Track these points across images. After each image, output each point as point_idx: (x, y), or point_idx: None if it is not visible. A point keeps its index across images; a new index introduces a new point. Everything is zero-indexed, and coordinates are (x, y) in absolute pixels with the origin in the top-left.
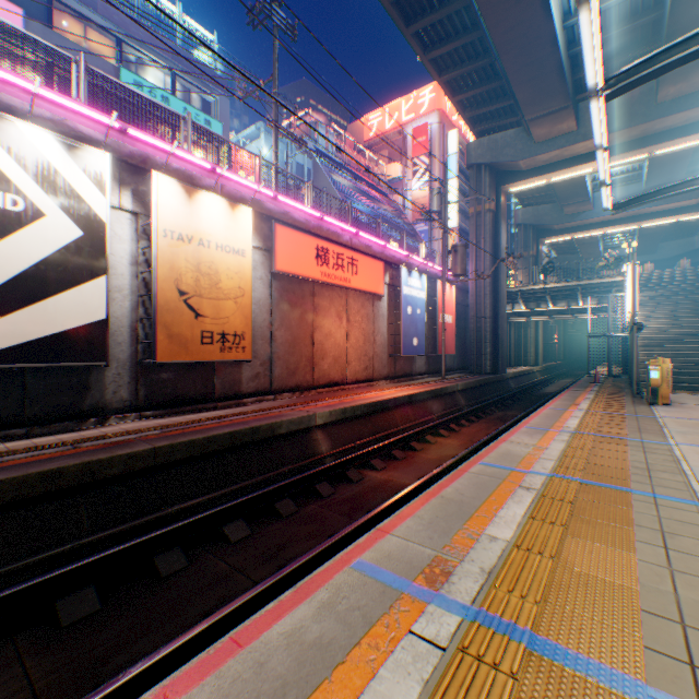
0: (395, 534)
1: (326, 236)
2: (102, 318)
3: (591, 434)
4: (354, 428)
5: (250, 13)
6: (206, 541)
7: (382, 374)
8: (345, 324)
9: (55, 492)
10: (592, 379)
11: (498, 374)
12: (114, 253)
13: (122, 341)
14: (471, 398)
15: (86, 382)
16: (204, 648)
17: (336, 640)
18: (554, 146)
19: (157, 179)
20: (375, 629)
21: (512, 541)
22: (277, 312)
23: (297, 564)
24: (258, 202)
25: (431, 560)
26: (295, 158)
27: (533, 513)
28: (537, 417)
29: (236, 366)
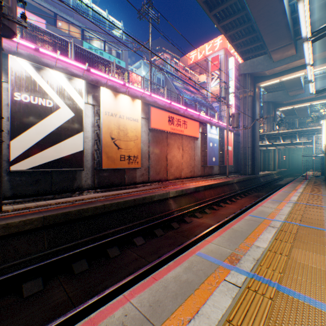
0: (213, 243)
1: (172, 111)
2: (81, 150)
3: (304, 203)
4: (186, 199)
5: (138, 13)
6: (126, 244)
7: (198, 174)
8: (181, 151)
9: (67, 221)
10: (304, 177)
11: (254, 174)
12: (85, 122)
13: (88, 159)
14: (241, 186)
15: (75, 177)
16: (132, 285)
17: (194, 280)
18: (283, 63)
19: (102, 90)
20: (209, 278)
21: (267, 248)
22: (151, 146)
23: (167, 255)
24: (143, 97)
25: (230, 254)
26: (156, 76)
27: (276, 237)
28: (276, 195)
29: (134, 170)
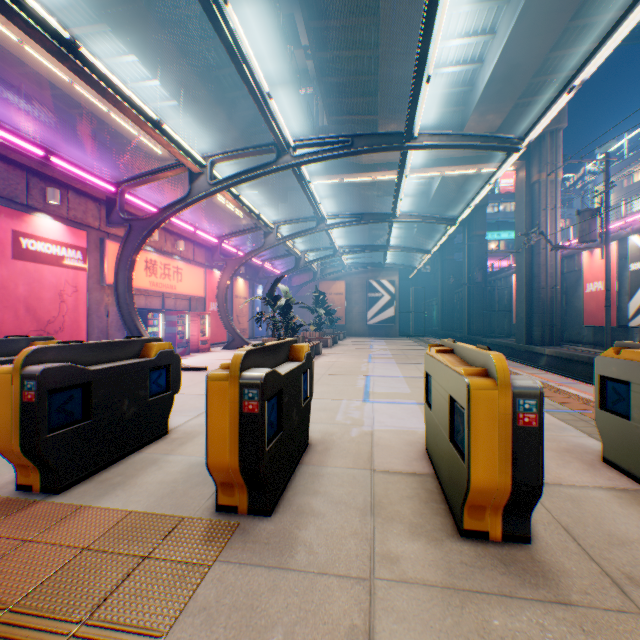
0: None
1: None
2: None
3: None
4: None
5: None
6: None
7: None
8: None
9: None
10: None
11: None
12: None
13: None
14: None
15: None
16: None
17: None
18: None
19: None
20: None
21: None
22: None
23: None
24: None
25: None
26: None
27: None
28: None
29: None
